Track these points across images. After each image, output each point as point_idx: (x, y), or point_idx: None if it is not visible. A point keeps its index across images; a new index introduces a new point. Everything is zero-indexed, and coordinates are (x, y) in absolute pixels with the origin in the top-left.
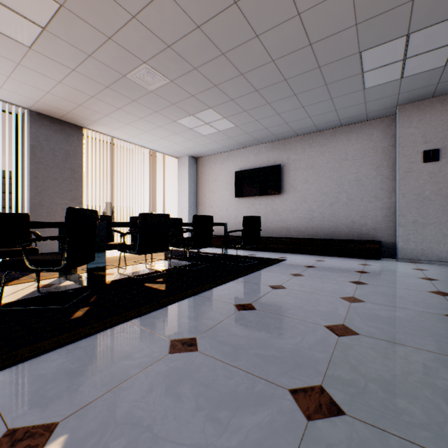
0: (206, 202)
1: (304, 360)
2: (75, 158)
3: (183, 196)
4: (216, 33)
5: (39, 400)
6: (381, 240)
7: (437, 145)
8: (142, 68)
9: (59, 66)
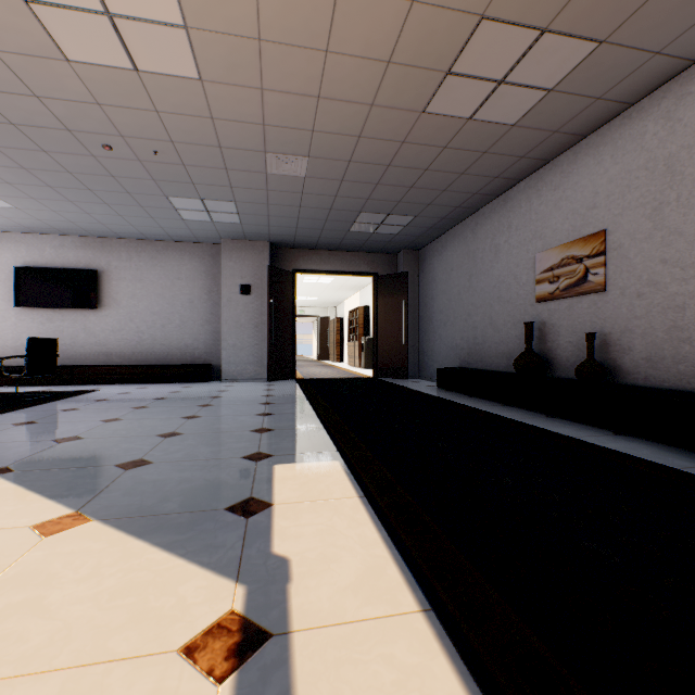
0: None
1: (71, 432)
2: None
3: None
4: None
5: None
6: (213, 364)
7: (250, 282)
8: None
9: None
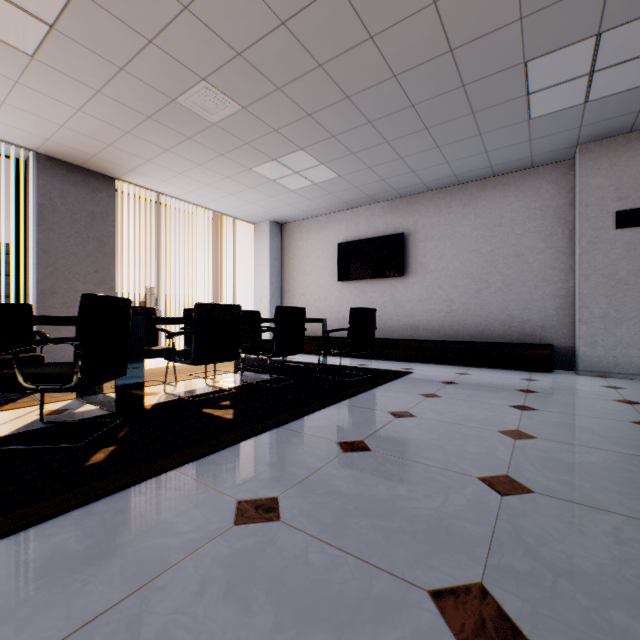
0: (296, 288)
1: (451, 538)
2: (103, 224)
3: (261, 279)
4: (310, 32)
5: (16, 610)
6: (553, 343)
7: (637, 203)
8: (200, 89)
9: (77, 86)
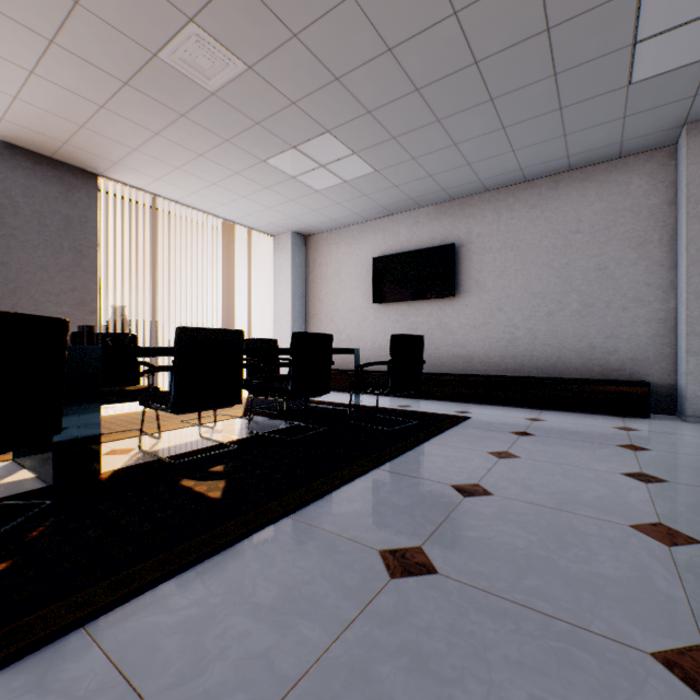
0: (323, 312)
1: None
2: (82, 230)
3: (282, 302)
4: None
5: None
6: (648, 380)
7: None
8: (188, 36)
9: (21, 32)
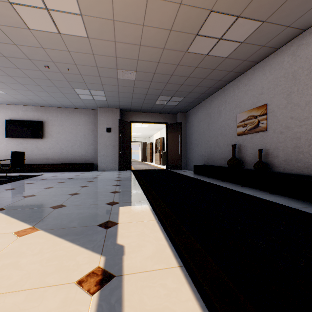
0: None
1: (31, 193)
2: None
3: None
4: None
5: None
6: (94, 163)
7: (111, 126)
8: None
9: None
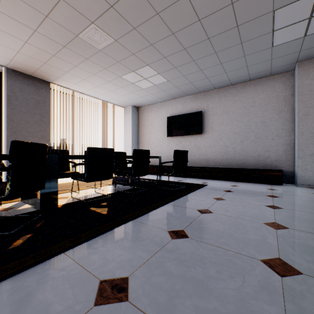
0: (145, 140)
1: None
2: (43, 106)
3: (127, 136)
4: None
5: None
6: (282, 169)
7: None
8: (91, 29)
9: (23, 27)
